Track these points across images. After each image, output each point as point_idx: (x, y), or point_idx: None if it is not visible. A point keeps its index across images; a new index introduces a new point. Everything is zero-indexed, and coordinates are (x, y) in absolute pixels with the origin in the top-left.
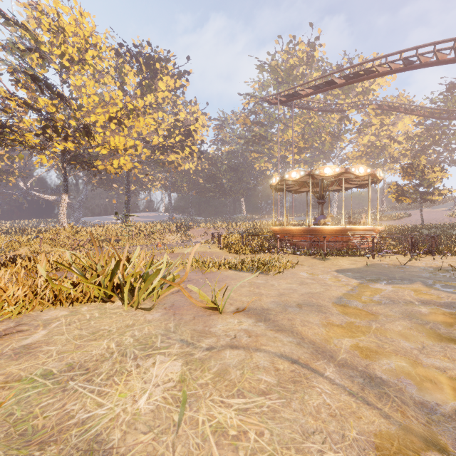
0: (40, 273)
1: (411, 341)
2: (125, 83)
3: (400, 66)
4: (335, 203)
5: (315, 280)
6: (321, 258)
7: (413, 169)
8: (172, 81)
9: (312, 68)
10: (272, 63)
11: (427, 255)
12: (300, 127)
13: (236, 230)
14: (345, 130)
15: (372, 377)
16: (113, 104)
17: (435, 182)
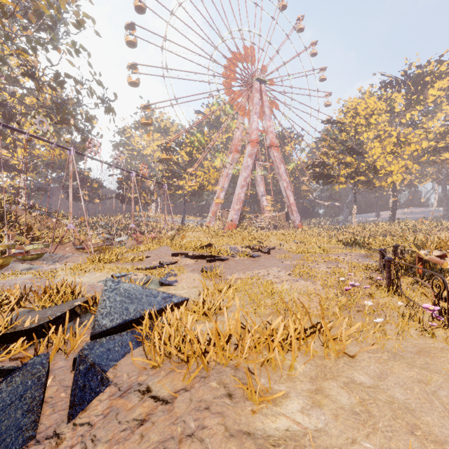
0: (387, 240)
1: None
2: (393, 108)
3: None
4: None
5: None
6: None
7: None
8: (446, 79)
9: None
10: None
11: None
12: None
13: None
14: None
15: None
16: (387, 138)
17: None
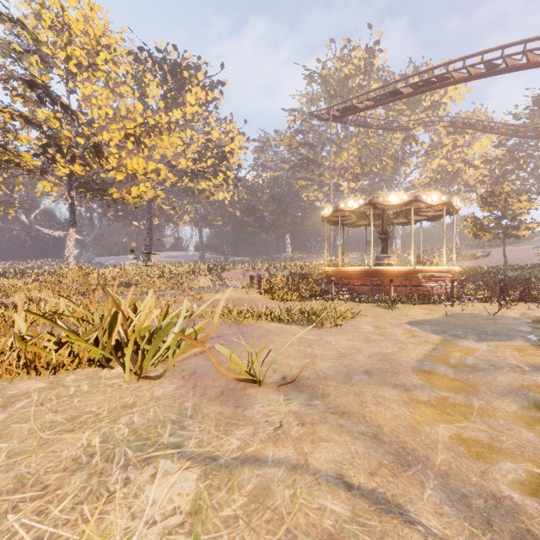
0: (16, 327)
1: (537, 429)
2: (147, 95)
3: (480, 71)
4: (399, 240)
5: (384, 335)
6: (387, 306)
7: (495, 198)
8: (203, 93)
9: (371, 79)
10: (323, 73)
11: (519, 302)
12: (356, 149)
13: (280, 272)
14: (410, 152)
15: (498, 496)
16: (131, 119)
17: (521, 214)
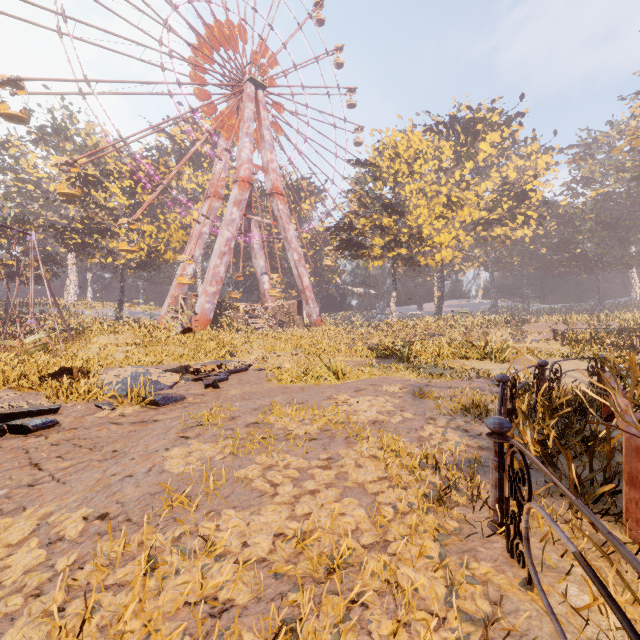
0: (444, 347)
1: None
2: (441, 161)
3: None
4: None
5: None
6: None
7: None
8: (498, 133)
9: None
10: None
11: None
12: None
13: (606, 326)
14: None
15: None
16: (434, 198)
17: None
